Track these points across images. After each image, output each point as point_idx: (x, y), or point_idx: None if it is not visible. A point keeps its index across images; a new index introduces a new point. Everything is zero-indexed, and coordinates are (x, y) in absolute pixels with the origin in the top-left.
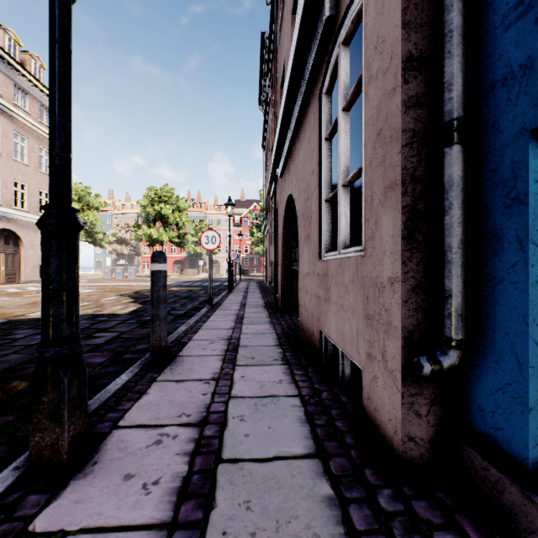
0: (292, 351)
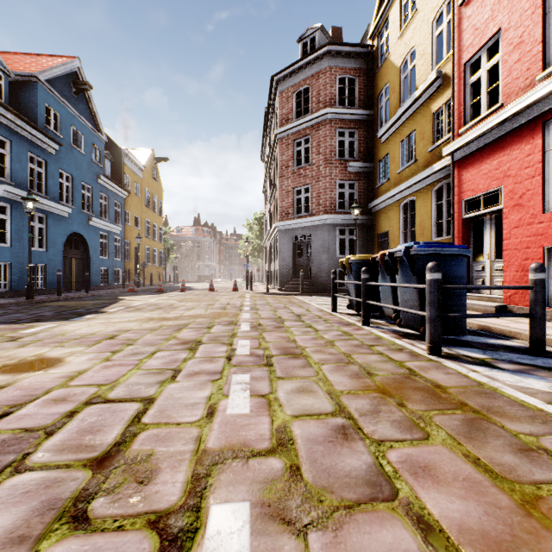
0: None
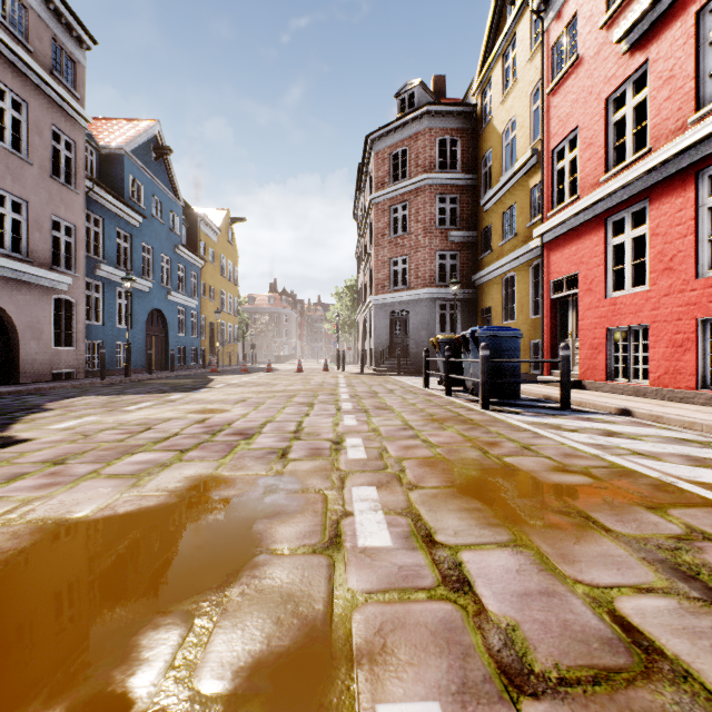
0: (52, 381)
